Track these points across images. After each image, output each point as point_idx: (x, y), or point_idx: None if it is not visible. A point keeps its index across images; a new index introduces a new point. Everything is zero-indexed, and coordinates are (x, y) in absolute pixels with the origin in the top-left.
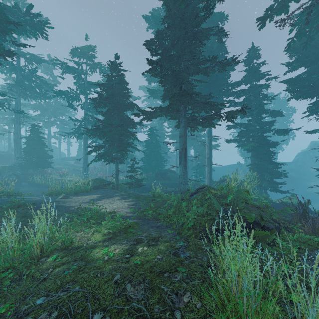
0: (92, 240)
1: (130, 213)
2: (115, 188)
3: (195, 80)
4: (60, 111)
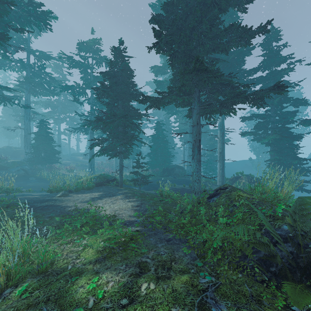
0: (81, 258)
1: (134, 217)
2: (119, 185)
3: (211, 58)
4: (70, 108)
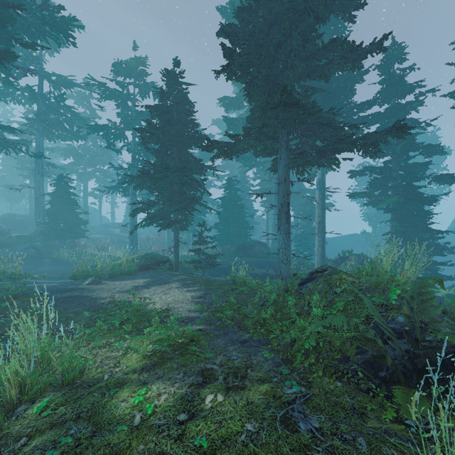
0: (122, 366)
1: (195, 312)
2: (174, 268)
3: (304, 87)
4: (101, 158)
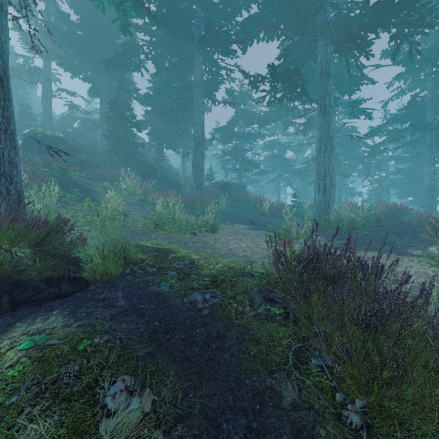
0: None
1: None
2: None
3: None
4: None
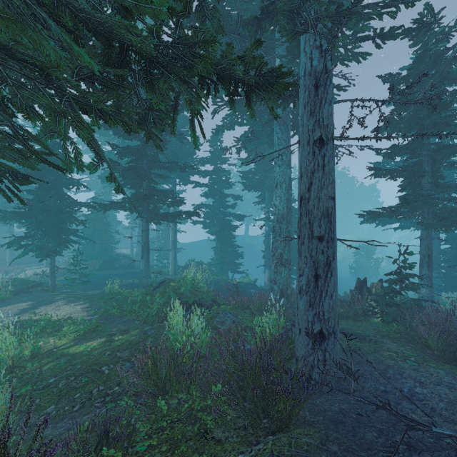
0: (60, 345)
1: (89, 316)
2: (51, 289)
3: (158, 176)
4: None
